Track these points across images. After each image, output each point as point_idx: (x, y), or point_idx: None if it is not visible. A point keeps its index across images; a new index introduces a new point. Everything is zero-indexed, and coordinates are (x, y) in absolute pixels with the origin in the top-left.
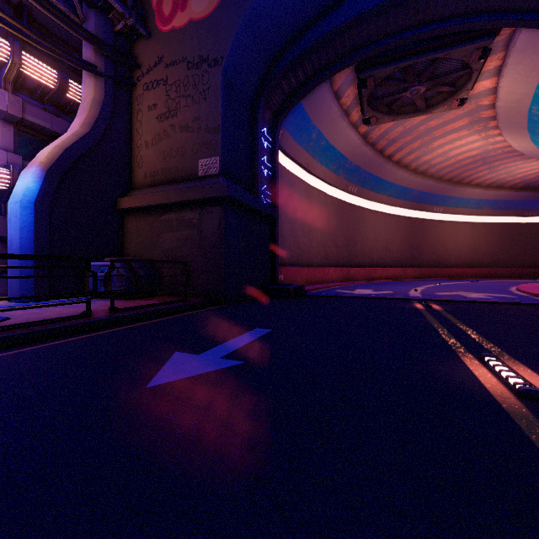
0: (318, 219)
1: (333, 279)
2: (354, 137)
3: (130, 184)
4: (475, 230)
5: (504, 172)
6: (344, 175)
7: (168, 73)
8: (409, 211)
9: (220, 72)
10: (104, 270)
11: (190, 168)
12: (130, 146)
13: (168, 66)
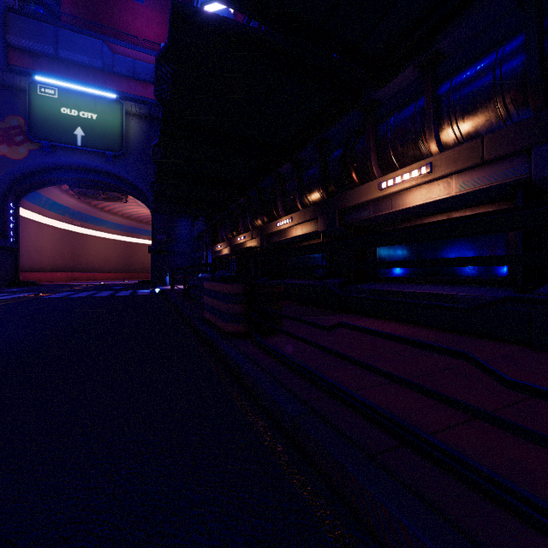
0: (48, 243)
1: (61, 279)
2: (73, 200)
3: None
4: None
5: None
6: (69, 216)
7: None
8: (124, 237)
9: None
10: None
11: None
12: None
13: None
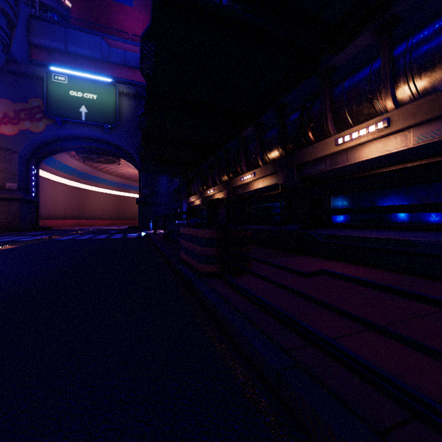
0: (61, 197)
1: (70, 225)
2: (79, 163)
3: None
4: None
5: None
6: (76, 175)
7: None
8: (118, 192)
9: (17, 156)
10: None
11: (2, 185)
12: None
13: None
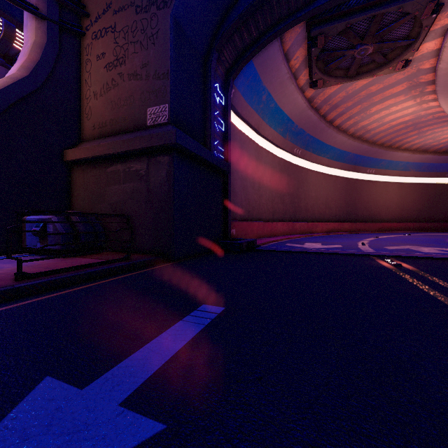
0: (267, 177)
1: (281, 232)
2: (300, 101)
3: (78, 137)
4: (402, 189)
5: (430, 137)
6: (290, 138)
7: (116, 20)
8: (346, 172)
9: (169, 13)
10: (40, 225)
11: (139, 117)
12: (79, 97)
13: (116, 13)
